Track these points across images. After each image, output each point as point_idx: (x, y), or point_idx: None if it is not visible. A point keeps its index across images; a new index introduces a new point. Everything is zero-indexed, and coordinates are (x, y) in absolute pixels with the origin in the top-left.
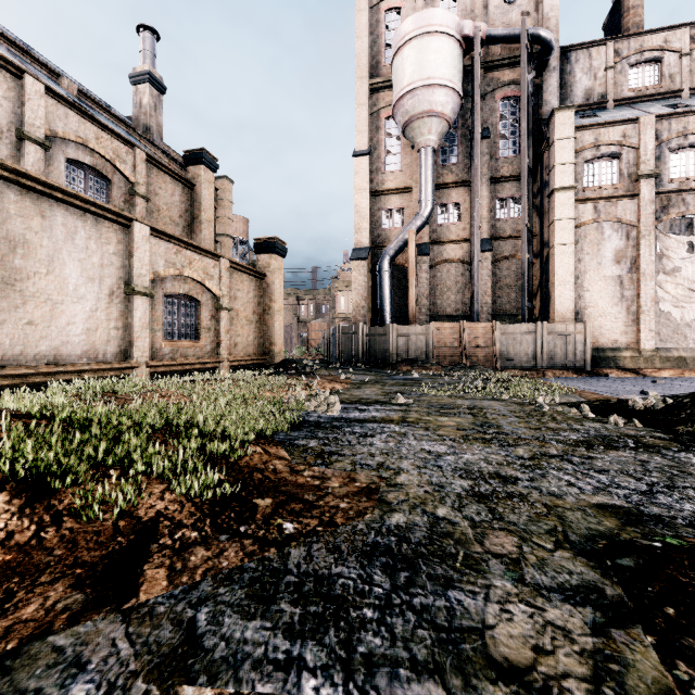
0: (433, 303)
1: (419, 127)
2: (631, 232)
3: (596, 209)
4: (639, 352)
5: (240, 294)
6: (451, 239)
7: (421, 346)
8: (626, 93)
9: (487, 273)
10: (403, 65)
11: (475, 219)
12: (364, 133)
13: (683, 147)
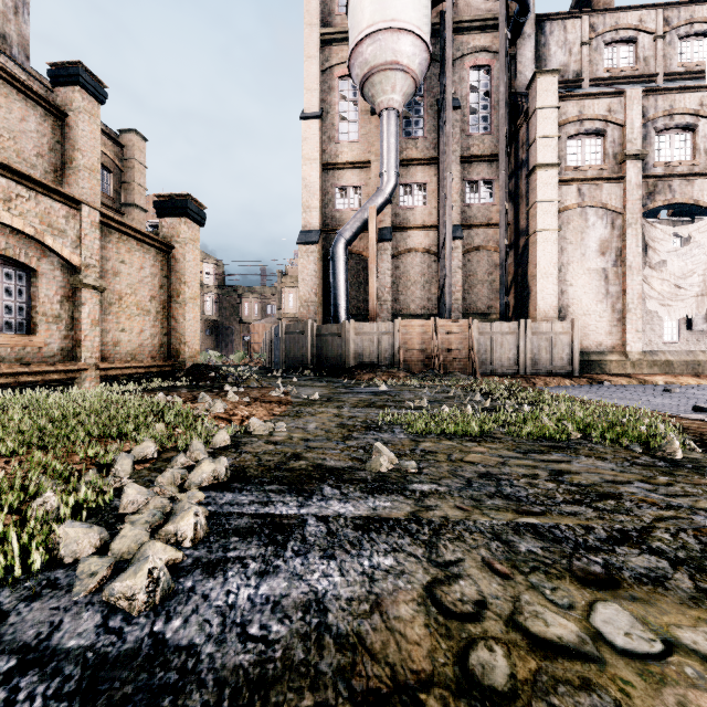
0: (396, 299)
1: (381, 82)
2: (616, 220)
3: (580, 191)
4: (625, 355)
5: (125, 269)
6: (416, 225)
7: (385, 349)
8: (601, 73)
9: (457, 264)
10: (362, 3)
11: (446, 197)
12: (314, 91)
13: (669, 127)
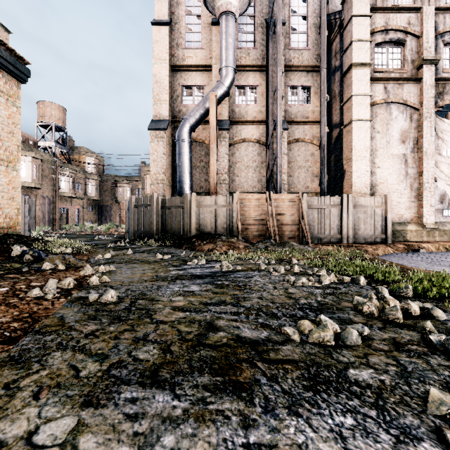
0: (232, 180)
1: None
2: (414, 115)
3: (386, 89)
4: (422, 226)
5: None
6: (248, 119)
7: (224, 220)
8: None
9: (283, 151)
10: None
11: (277, 88)
12: (163, 2)
13: None
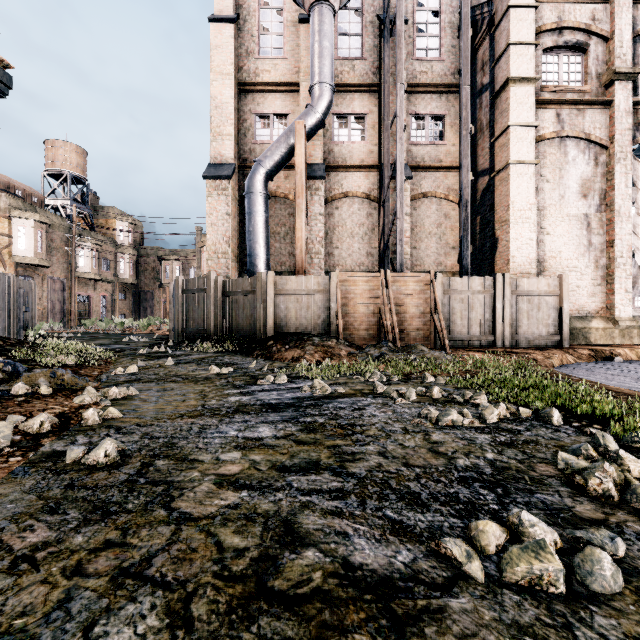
0: (329, 253)
1: None
2: (600, 156)
3: (559, 117)
4: (613, 321)
5: None
6: (353, 163)
7: (317, 313)
8: None
9: (404, 210)
10: None
11: (397, 115)
12: None
13: None
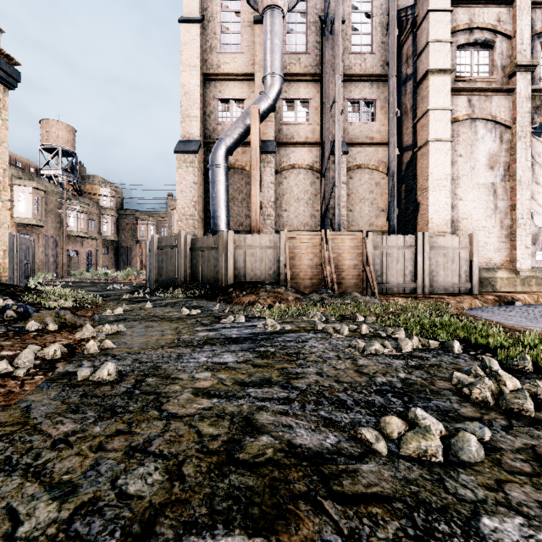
0: (279, 215)
1: None
2: (504, 134)
3: (470, 102)
4: (515, 272)
5: None
6: (299, 140)
7: (269, 265)
8: None
9: (341, 179)
10: None
11: (335, 101)
12: None
13: None
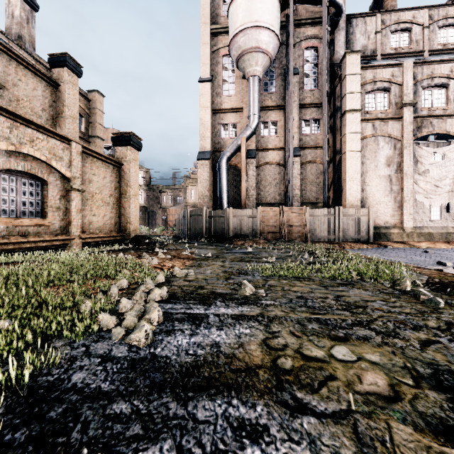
0: (258, 194)
1: (249, 60)
2: (397, 144)
3: (374, 126)
4: (402, 229)
5: (95, 178)
6: (271, 147)
7: (251, 225)
8: (388, 51)
9: (296, 172)
10: (237, 11)
11: (290, 131)
12: (207, 65)
13: (431, 86)
